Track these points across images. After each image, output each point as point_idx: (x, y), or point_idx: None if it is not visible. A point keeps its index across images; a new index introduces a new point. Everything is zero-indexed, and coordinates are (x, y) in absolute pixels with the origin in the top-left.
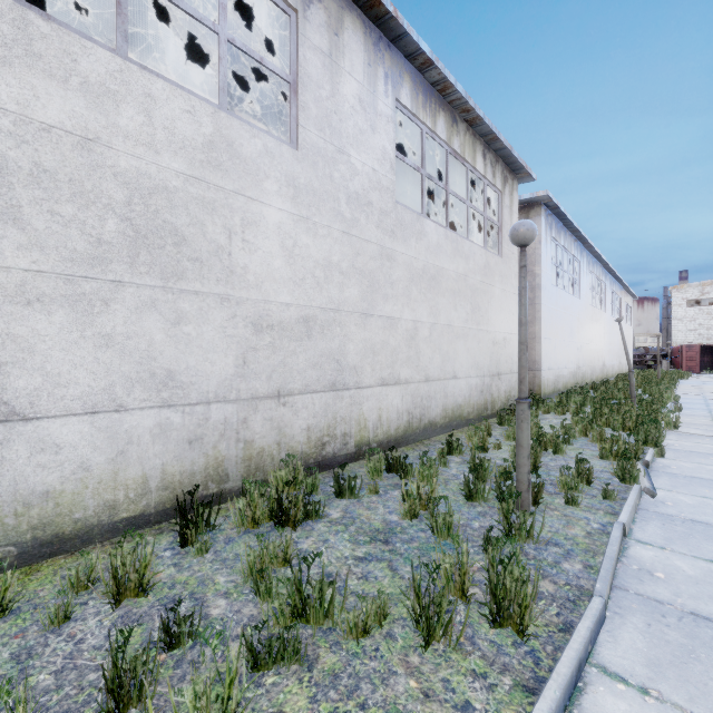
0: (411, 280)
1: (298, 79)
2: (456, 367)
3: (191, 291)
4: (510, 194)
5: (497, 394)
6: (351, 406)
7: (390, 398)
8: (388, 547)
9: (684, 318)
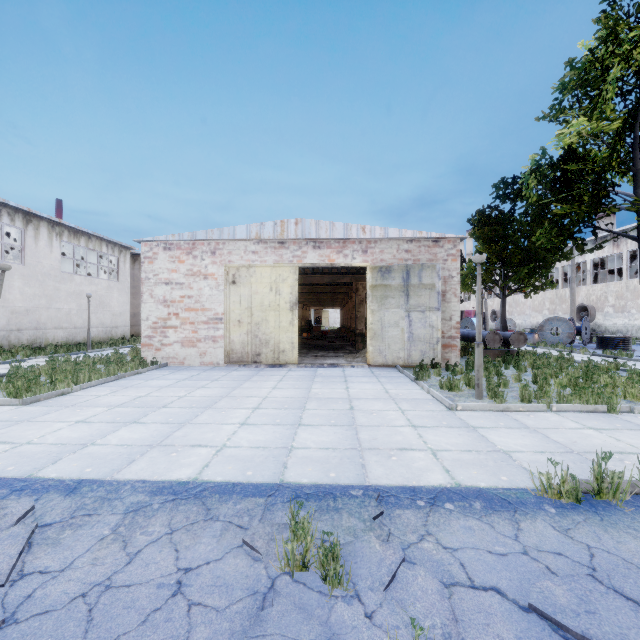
0: (68, 295)
1: (24, 247)
2: (91, 324)
3: None
4: (125, 256)
5: (116, 334)
6: (43, 334)
7: (59, 333)
8: None
9: None
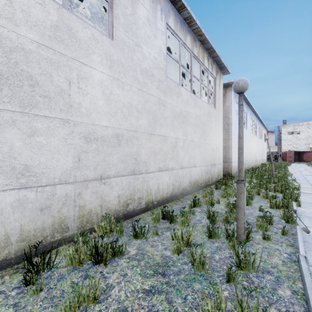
0: (174, 117)
1: (112, 0)
2: (195, 161)
3: (42, 115)
4: (219, 79)
5: (213, 174)
6: (143, 182)
7: (163, 177)
8: (165, 279)
9: (287, 139)
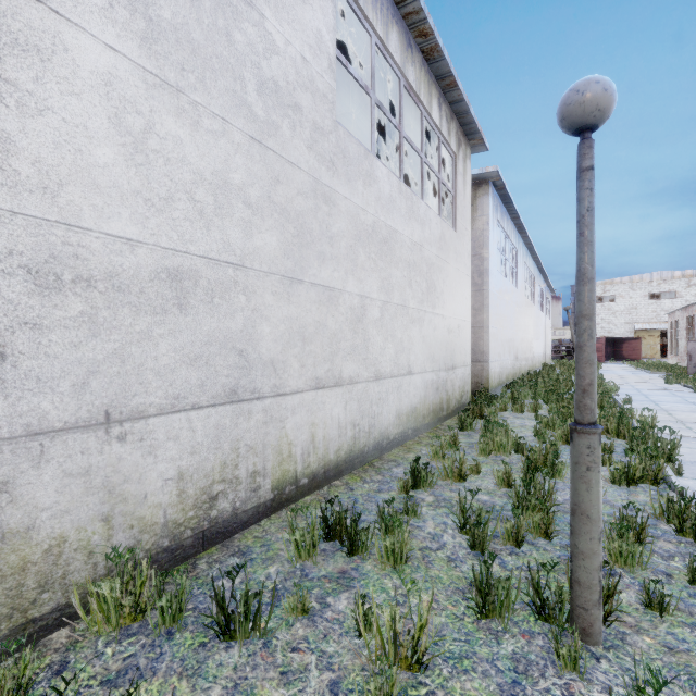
0: (357, 238)
1: None
2: (411, 359)
3: None
4: (464, 161)
5: (452, 391)
6: (266, 425)
7: (328, 406)
8: None
9: None
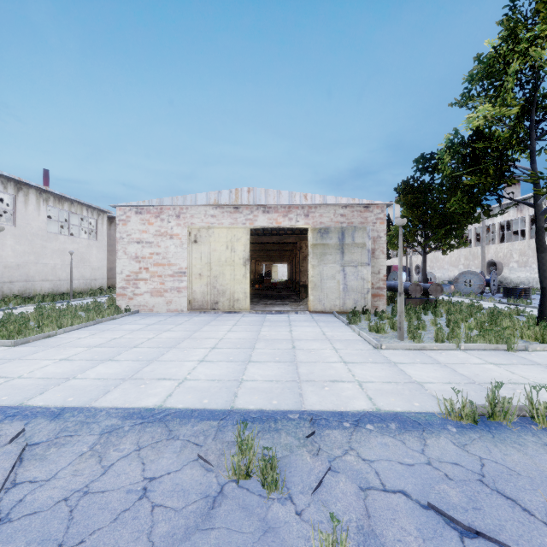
0: (54, 252)
1: (16, 210)
2: (73, 276)
3: None
4: (102, 219)
5: (95, 286)
6: (32, 286)
7: (45, 284)
8: None
9: None
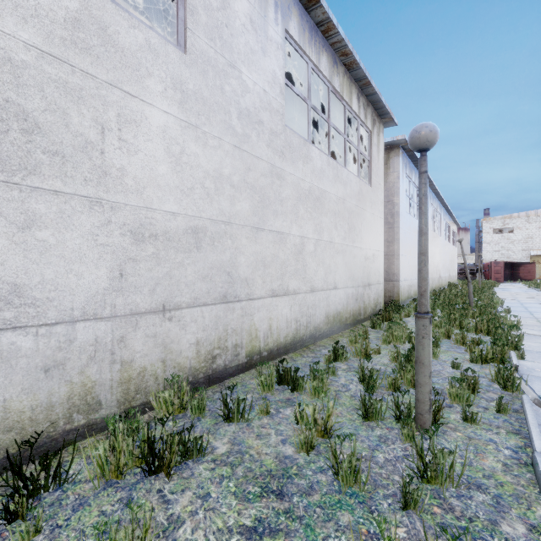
0: (299, 199)
1: None
2: (336, 278)
3: (47, 189)
4: (378, 134)
5: (368, 302)
6: (242, 317)
7: (280, 308)
8: (283, 505)
9: (491, 242)
